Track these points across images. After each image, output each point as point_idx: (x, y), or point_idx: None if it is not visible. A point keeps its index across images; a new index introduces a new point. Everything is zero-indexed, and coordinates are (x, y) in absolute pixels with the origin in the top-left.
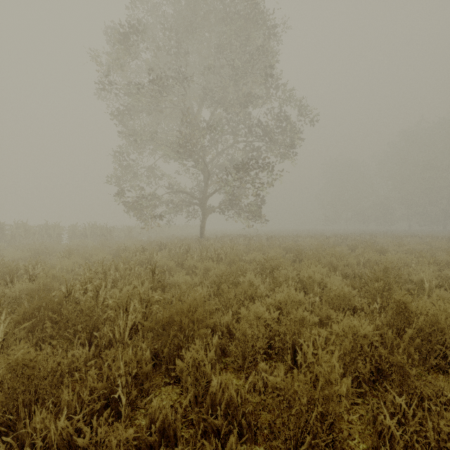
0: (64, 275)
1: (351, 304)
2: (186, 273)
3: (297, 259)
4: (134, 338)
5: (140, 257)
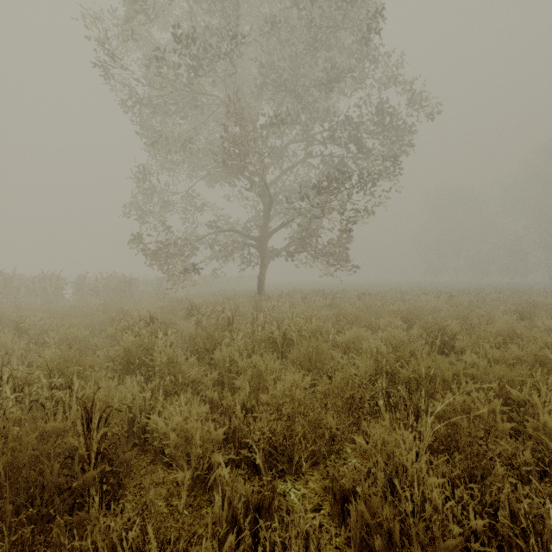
0: None
1: None
2: (219, 374)
3: (437, 342)
4: None
5: (127, 341)
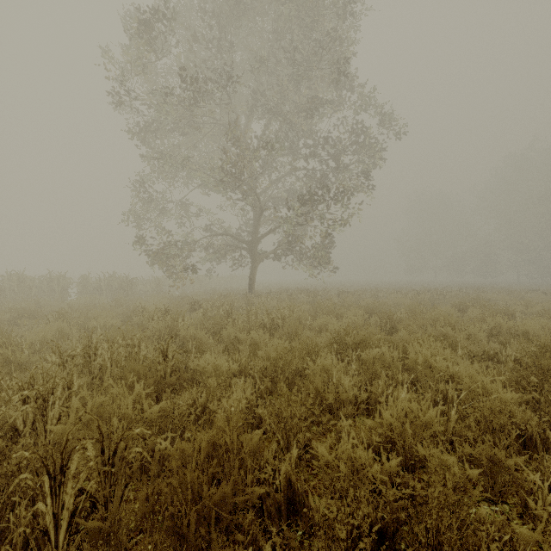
0: (24, 357)
1: (516, 423)
2: (225, 347)
3: (387, 326)
4: (83, 533)
5: (158, 324)
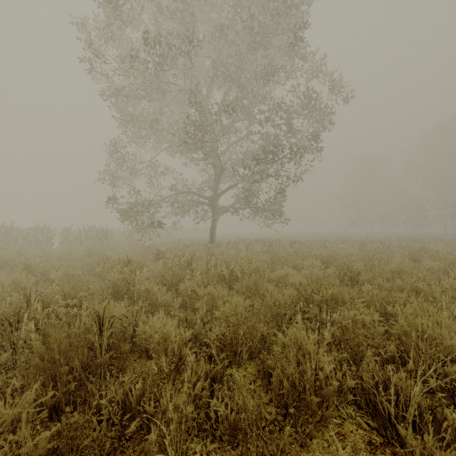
0: None
1: None
2: (182, 301)
3: (346, 278)
4: None
5: (114, 276)
